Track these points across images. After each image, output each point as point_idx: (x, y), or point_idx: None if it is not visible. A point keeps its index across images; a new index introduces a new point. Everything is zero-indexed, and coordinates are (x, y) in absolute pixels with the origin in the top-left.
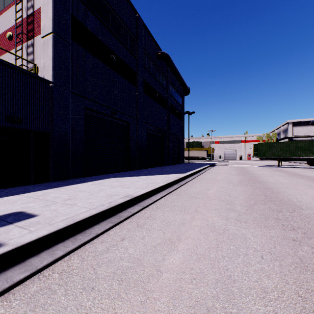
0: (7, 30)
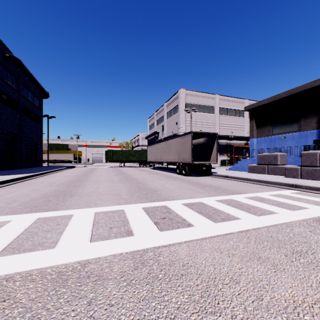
0: None
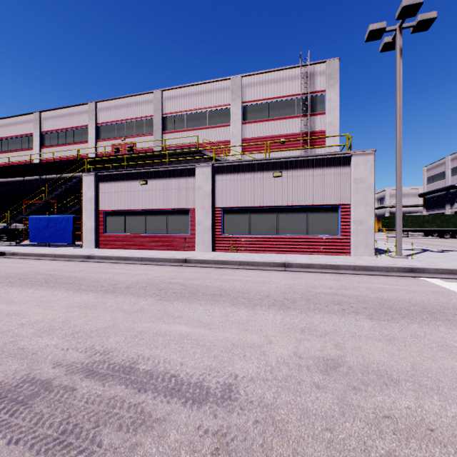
0: (276, 135)
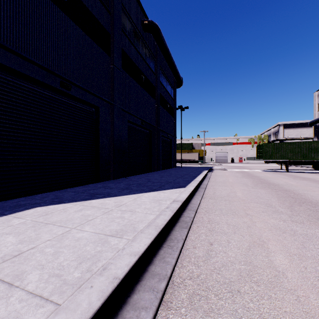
0: None
